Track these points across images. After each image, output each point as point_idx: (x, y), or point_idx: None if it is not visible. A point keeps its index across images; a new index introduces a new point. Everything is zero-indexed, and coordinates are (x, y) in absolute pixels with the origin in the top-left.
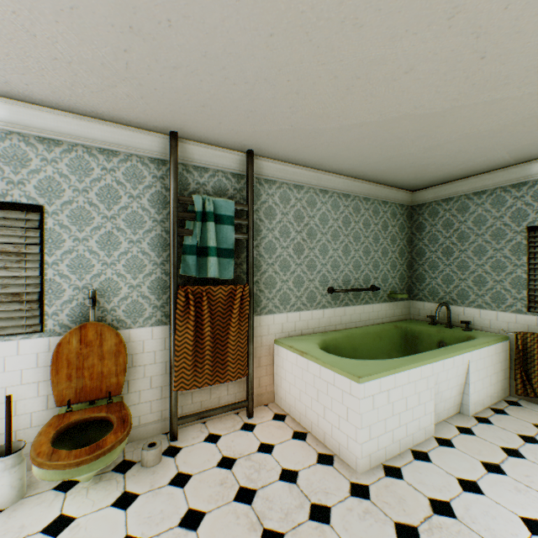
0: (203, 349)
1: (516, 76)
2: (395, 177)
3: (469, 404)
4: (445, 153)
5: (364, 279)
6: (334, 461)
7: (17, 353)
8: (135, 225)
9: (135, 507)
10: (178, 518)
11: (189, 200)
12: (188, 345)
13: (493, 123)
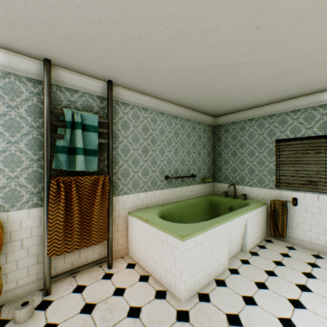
0: (72, 223)
1: (275, 45)
2: (205, 107)
3: (247, 245)
4: (233, 93)
5: (187, 170)
6: (167, 295)
7: None
8: (13, 129)
9: None
10: None
11: (61, 112)
12: (59, 222)
13: (261, 76)
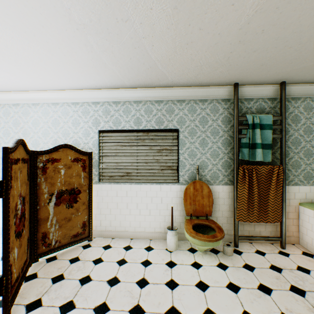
0: (252, 201)
1: None
2: None
3: None
4: None
5: None
6: None
7: (170, 190)
8: (214, 134)
9: (228, 271)
10: (255, 285)
11: (244, 118)
12: (244, 197)
13: None
